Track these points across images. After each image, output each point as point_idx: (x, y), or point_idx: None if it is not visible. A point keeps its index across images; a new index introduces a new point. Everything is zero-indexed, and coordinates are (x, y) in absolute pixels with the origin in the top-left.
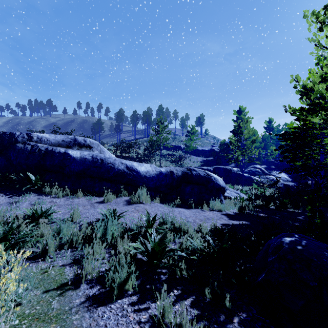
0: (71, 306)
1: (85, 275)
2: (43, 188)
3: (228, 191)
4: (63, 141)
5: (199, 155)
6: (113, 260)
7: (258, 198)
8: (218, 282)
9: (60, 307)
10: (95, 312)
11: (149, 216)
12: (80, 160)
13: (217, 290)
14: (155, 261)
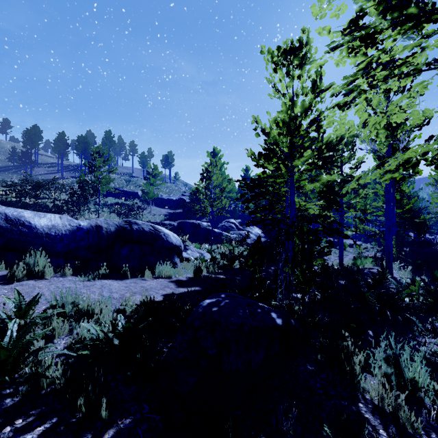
0: None
1: None
2: None
3: (190, 251)
4: None
5: (164, 205)
6: None
7: (226, 257)
8: (92, 384)
9: None
10: None
11: (21, 298)
12: None
13: (92, 397)
14: None
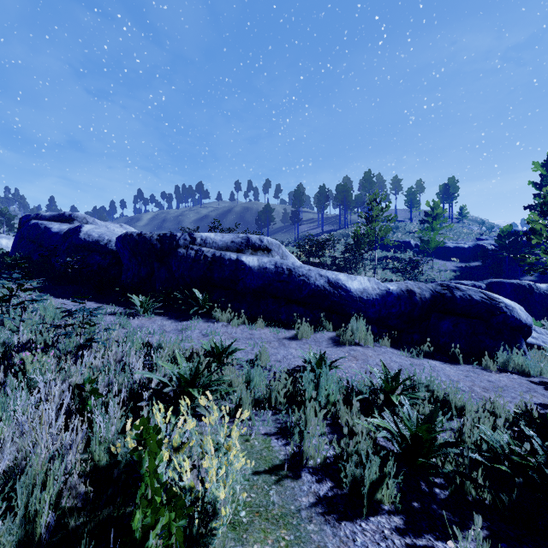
0: (298, 505)
1: (306, 459)
2: (213, 312)
3: (534, 333)
4: (232, 243)
5: (449, 257)
6: (345, 442)
7: None
8: None
9: (282, 503)
10: (339, 528)
11: (387, 371)
12: (258, 271)
13: None
14: (420, 459)
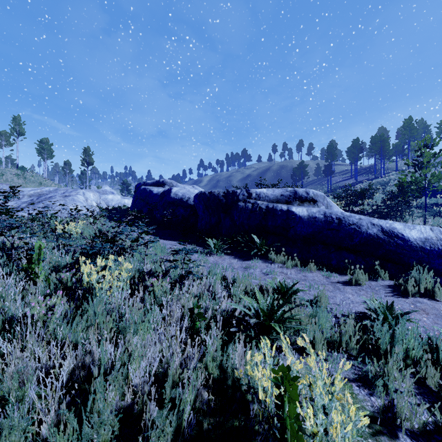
0: None
1: (400, 418)
2: (269, 254)
3: None
4: (281, 196)
5: None
6: None
7: None
8: None
9: None
10: None
11: None
12: (307, 220)
13: None
14: None
